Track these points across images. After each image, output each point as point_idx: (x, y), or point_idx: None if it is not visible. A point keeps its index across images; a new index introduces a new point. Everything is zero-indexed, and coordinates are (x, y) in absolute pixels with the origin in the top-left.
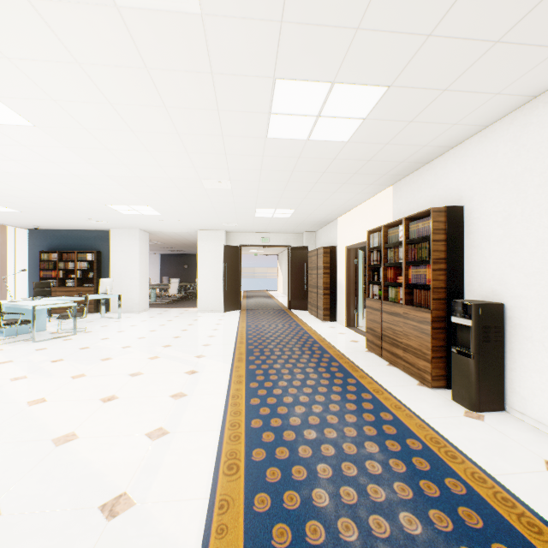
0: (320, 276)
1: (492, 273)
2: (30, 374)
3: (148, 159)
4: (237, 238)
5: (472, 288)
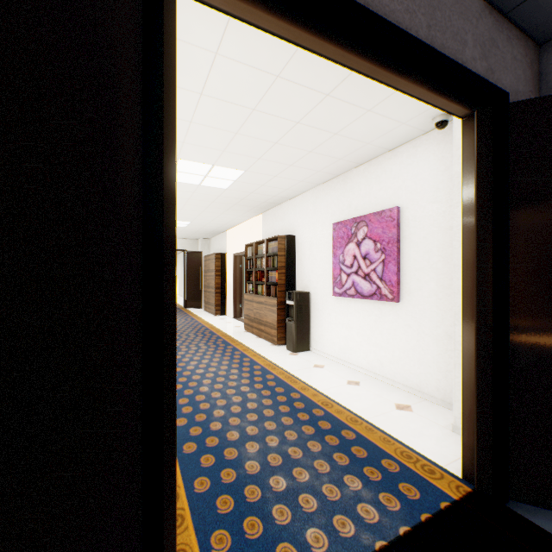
0: (213, 278)
1: (306, 275)
2: None
3: None
4: None
5: (299, 284)
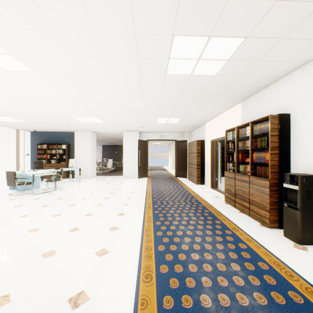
0: (195, 158)
1: (311, 156)
2: (30, 213)
3: (96, 89)
4: (146, 136)
5: (296, 165)
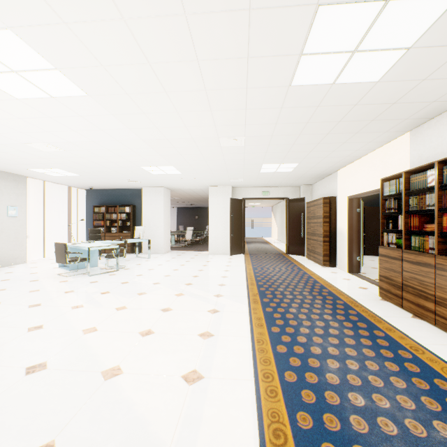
0: (320, 225)
1: None
2: (85, 304)
3: (176, 121)
4: (241, 192)
5: None
